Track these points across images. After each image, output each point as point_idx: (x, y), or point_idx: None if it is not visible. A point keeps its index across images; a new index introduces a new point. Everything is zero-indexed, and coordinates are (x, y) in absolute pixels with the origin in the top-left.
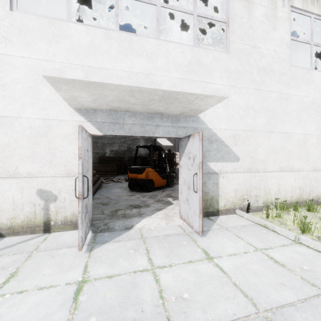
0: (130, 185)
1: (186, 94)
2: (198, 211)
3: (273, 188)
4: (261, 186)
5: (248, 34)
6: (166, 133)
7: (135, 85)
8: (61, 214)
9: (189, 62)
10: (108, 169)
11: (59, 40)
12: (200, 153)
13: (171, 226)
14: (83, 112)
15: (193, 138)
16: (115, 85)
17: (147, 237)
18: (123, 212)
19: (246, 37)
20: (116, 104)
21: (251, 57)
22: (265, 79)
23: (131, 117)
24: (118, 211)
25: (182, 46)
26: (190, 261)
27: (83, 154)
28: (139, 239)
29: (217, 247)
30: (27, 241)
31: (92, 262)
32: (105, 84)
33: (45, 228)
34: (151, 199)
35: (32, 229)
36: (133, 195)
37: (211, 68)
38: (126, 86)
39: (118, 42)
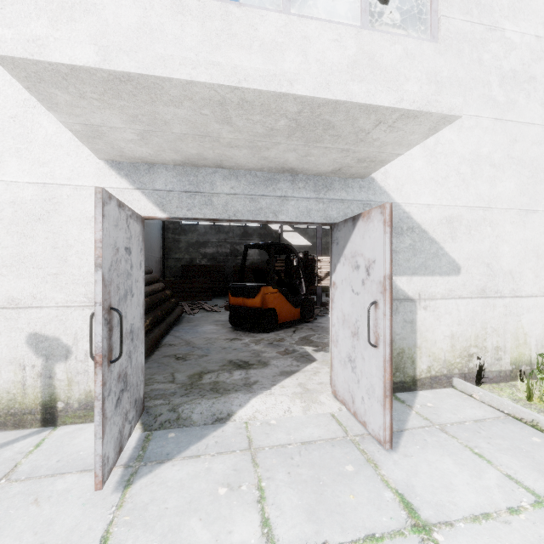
0: (232, 318)
1: (356, 108)
2: (381, 393)
3: (533, 332)
4: (506, 328)
5: (478, 0)
6: (303, 214)
7: (228, 83)
8: (80, 386)
9: (352, 61)
10: (197, 287)
11: (76, 17)
12: (386, 255)
13: (315, 416)
14: (126, 169)
15: (366, 220)
16: (178, 82)
17: (260, 448)
18: (213, 378)
19: (474, 7)
20: (193, 147)
21: (485, 50)
22: (515, 98)
23: (227, 179)
24: (203, 375)
25: (338, 27)
26: (370, 536)
27: (110, 258)
28: (242, 452)
29: (432, 485)
30: (0, 449)
31: (121, 526)
32: (154, 80)
33: (46, 416)
34: (271, 349)
35: (18, 419)
36: (237, 339)
37: (399, 74)
38: (207, 85)
39: (199, 20)
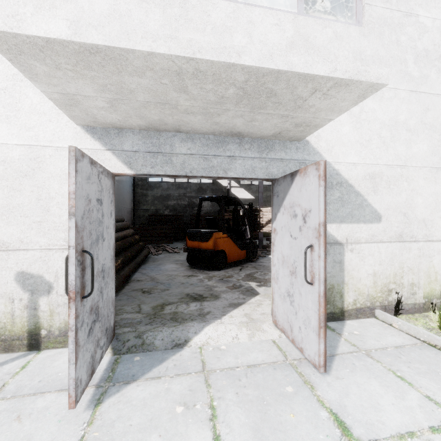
0: (189, 258)
1: (296, 77)
2: (316, 324)
3: None
4: (420, 267)
5: None
6: (249, 171)
7: (184, 54)
8: (60, 317)
9: (290, 42)
10: (161, 233)
11: (57, 4)
12: (320, 206)
13: (259, 342)
14: (99, 133)
15: (303, 176)
16: (140, 54)
17: (212, 371)
18: (173, 309)
19: None
20: (155, 114)
21: (402, 33)
22: (427, 73)
23: (185, 141)
24: (165, 306)
25: (278, 13)
26: None
27: (82, 208)
28: (197, 374)
29: (362, 405)
30: None
31: None
32: (119, 51)
33: (31, 342)
34: (221, 284)
35: (8, 344)
36: (194, 276)
37: (330, 53)
38: (166, 56)
39: (161, 7)
